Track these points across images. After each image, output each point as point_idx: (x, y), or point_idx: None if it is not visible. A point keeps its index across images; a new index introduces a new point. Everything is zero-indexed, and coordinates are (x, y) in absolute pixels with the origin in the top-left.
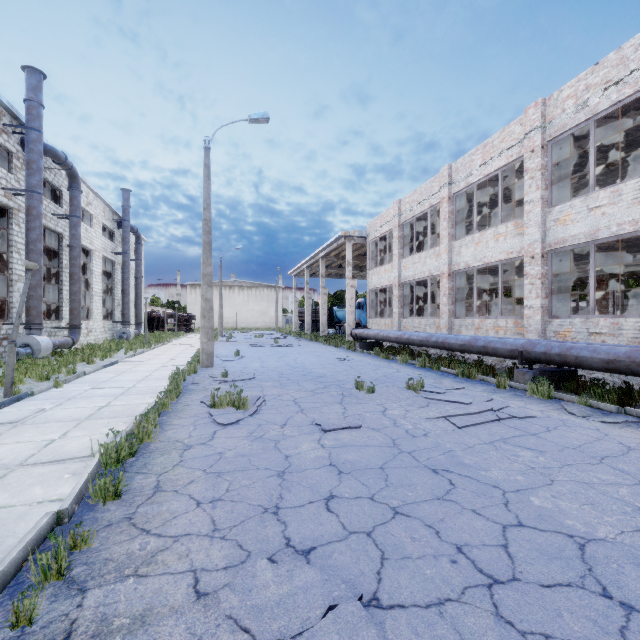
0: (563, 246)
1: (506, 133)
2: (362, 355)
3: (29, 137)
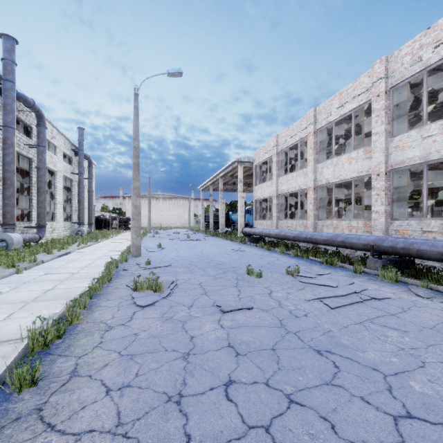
0: (402, 166)
1: (357, 83)
2: (250, 247)
3: (5, 86)
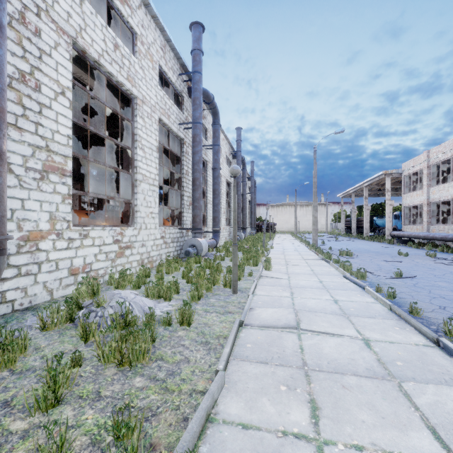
0: None
1: None
2: (399, 246)
3: (238, 155)
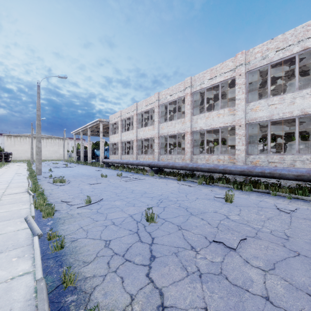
0: (162, 135)
1: (151, 98)
2: (106, 169)
3: None
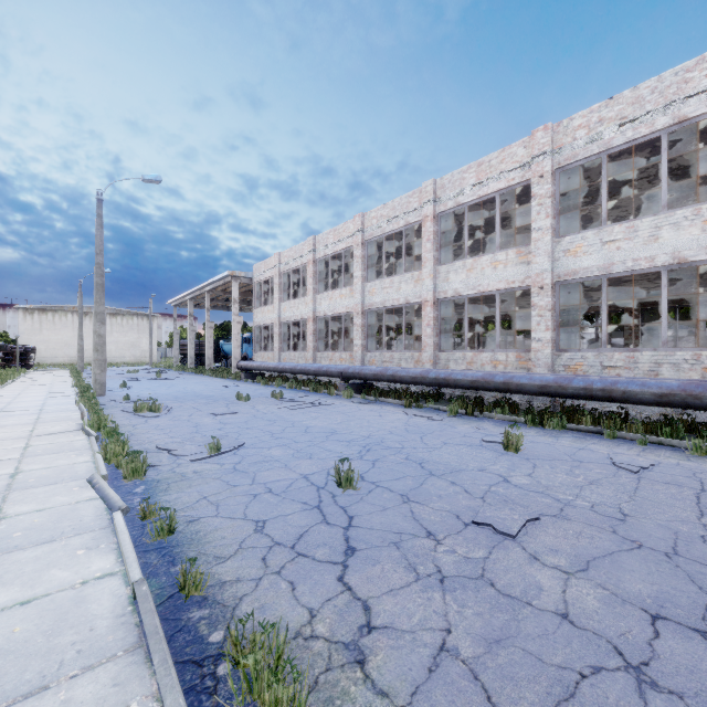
0: (372, 308)
1: (346, 227)
2: (246, 383)
3: None
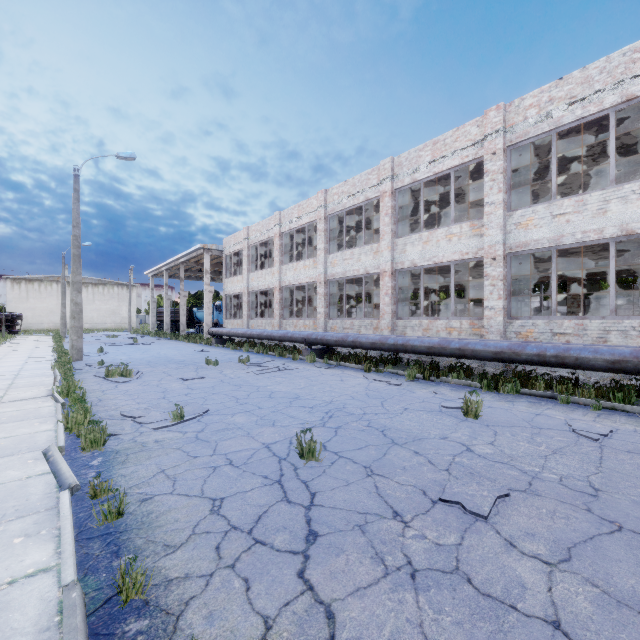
0: (334, 278)
1: (309, 202)
2: (217, 348)
3: None
